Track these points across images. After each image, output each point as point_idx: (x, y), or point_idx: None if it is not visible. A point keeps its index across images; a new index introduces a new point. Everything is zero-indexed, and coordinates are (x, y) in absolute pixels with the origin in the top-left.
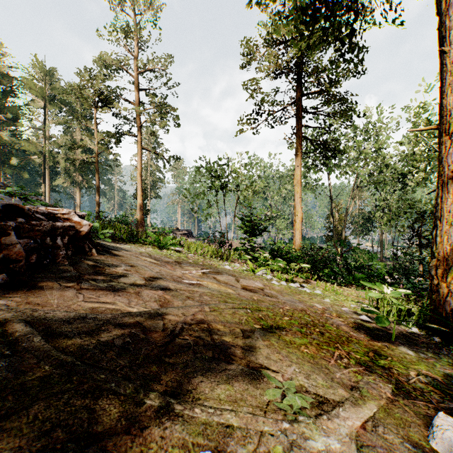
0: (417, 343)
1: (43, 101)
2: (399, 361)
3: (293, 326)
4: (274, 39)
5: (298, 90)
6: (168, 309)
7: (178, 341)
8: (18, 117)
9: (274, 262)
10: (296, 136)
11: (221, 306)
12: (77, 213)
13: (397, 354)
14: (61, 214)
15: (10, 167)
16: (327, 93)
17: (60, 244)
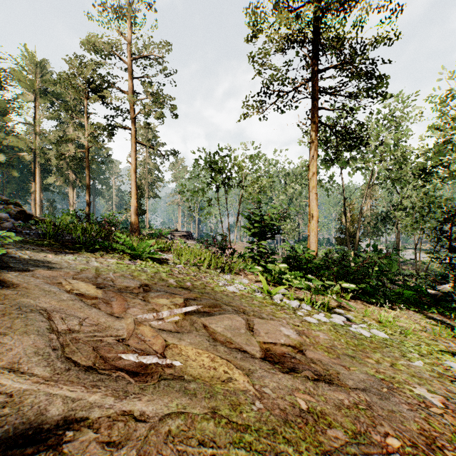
0: None
1: (34, 94)
2: None
3: None
4: None
5: (313, 65)
6: None
7: None
8: (6, 111)
9: (292, 274)
10: (311, 121)
11: None
12: None
13: None
14: None
15: None
16: (351, 65)
17: None
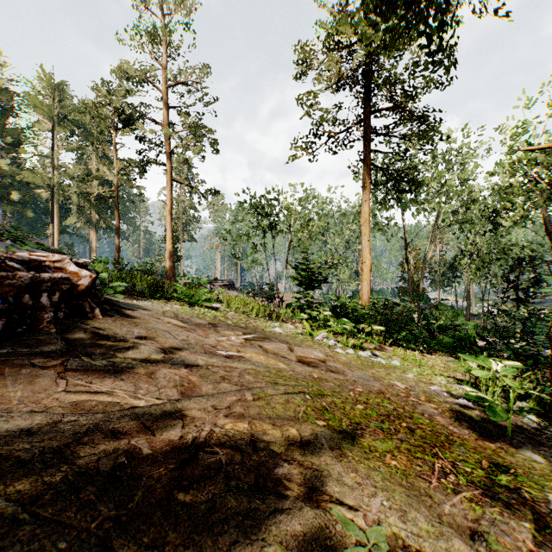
0: (540, 441)
1: (51, 122)
2: (526, 474)
3: (370, 420)
4: (336, 42)
5: (366, 106)
6: (191, 400)
7: (201, 458)
8: (20, 141)
9: (337, 322)
10: (364, 164)
11: (269, 390)
12: (76, 260)
13: (520, 463)
14: (52, 261)
15: (10, 203)
16: (402, 109)
17: (46, 303)
